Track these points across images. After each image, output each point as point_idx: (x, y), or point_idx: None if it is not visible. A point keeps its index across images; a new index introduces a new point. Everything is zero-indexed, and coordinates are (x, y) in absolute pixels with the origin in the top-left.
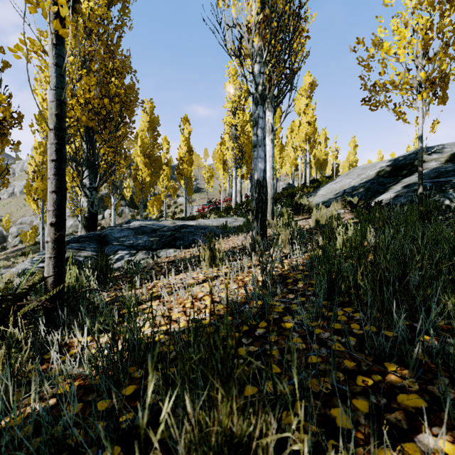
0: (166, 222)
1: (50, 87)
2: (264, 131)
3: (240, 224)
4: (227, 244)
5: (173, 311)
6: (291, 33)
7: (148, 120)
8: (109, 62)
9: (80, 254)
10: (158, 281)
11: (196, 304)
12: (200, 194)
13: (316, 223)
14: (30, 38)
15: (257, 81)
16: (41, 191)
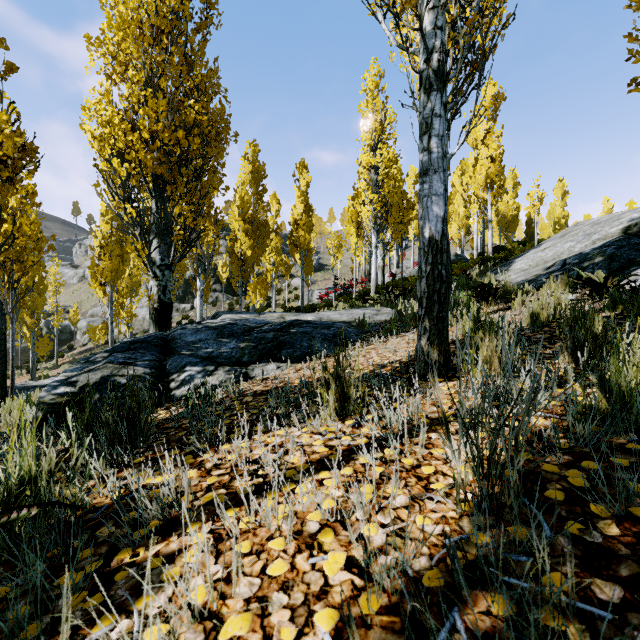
0: (269, 316)
1: None
2: (443, 143)
3: (386, 318)
4: (368, 357)
5: (233, 591)
6: None
7: (251, 170)
8: (187, 78)
9: (124, 371)
10: (230, 445)
11: (299, 567)
12: (324, 273)
13: (530, 319)
14: None
15: (428, 45)
16: (109, 273)
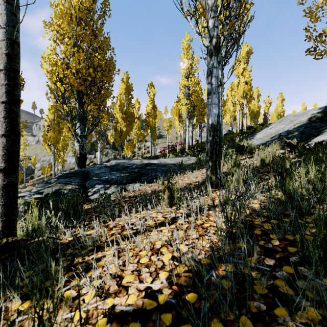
0: (135, 161)
1: (0, 24)
2: (217, 80)
3: (193, 162)
4: (183, 180)
5: (126, 268)
6: None
7: (125, 87)
8: (94, 42)
9: (66, 187)
10: (120, 218)
11: (152, 260)
12: (162, 139)
13: (261, 162)
14: None
15: (211, 34)
16: (53, 139)
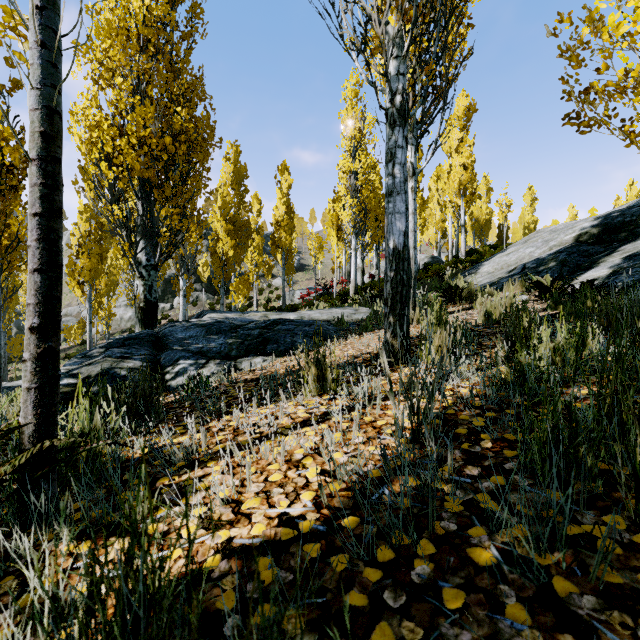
0: (253, 315)
1: (31, 83)
2: (404, 170)
3: (363, 317)
4: (344, 350)
5: (247, 489)
6: (449, 10)
7: (232, 170)
8: (173, 85)
9: (123, 364)
10: (230, 417)
11: (289, 476)
12: (305, 273)
13: (485, 317)
14: (7, 7)
15: (393, 88)
16: (88, 272)
